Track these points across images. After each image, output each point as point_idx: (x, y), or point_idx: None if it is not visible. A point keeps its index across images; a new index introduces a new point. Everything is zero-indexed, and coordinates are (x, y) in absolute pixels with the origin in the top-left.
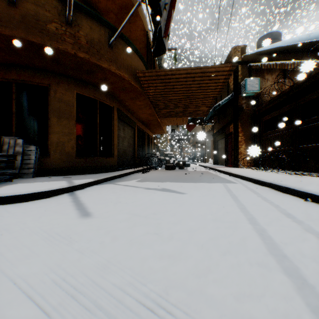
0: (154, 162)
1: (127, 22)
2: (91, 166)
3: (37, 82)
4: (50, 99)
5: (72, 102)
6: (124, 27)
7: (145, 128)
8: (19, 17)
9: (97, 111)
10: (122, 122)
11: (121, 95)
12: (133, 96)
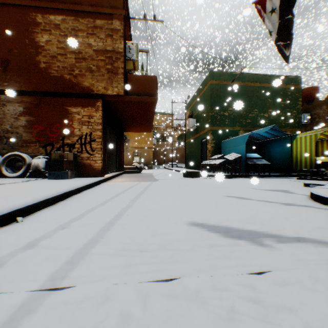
0: None
1: None
2: None
3: None
4: None
5: None
6: None
7: None
8: None
9: None
10: None
11: None
12: None
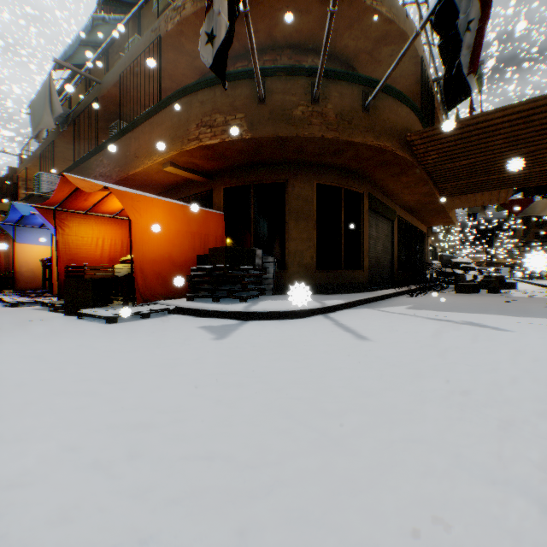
0: (429, 279)
1: (395, 68)
2: (334, 283)
3: (273, 179)
4: (286, 198)
5: (311, 197)
6: (389, 76)
7: (412, 218)
8: (267, 113)
9: (342, 204)
10: (375, 214)
11: (376, 174)
12: (396, 172)
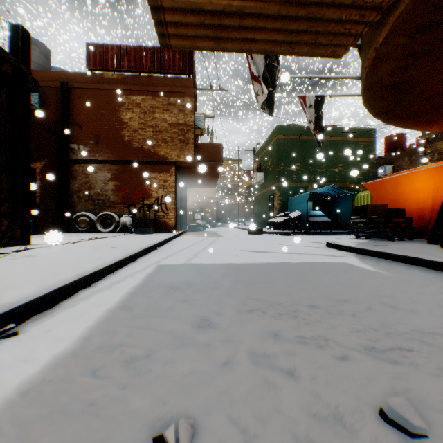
0: None
1: None
2: None
3: None
4: None
5: None
6: None
7: None
8: None
9: None
10: None
11: None
12: None
